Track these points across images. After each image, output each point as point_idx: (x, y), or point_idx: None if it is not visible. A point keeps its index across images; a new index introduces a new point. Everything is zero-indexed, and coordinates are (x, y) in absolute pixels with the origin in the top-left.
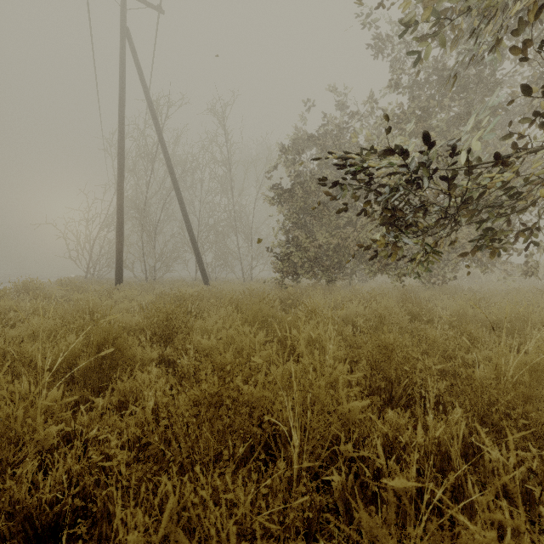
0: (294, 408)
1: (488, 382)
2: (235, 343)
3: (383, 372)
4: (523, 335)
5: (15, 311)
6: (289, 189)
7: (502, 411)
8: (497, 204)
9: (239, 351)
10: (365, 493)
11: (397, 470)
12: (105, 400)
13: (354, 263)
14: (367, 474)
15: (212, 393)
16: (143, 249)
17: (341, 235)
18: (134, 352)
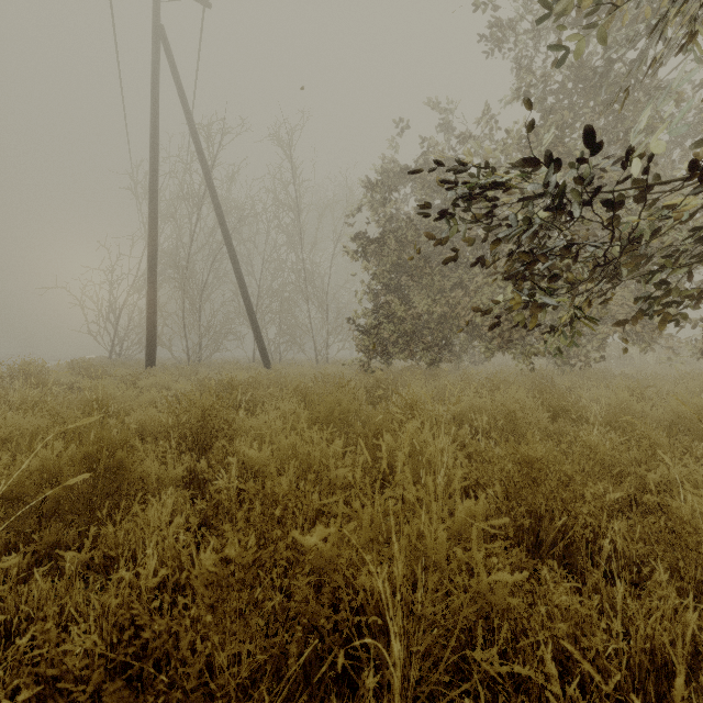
0: (392, 576)
1: None
2: (298, 456)
3: (527, 503)
4: None
5: None
6: (377, 238)
7: None
8: (677, 252)
9: (304, 467)
10: None
11: None
12: (75, 561)
13: (464, 338)
14: None
15: (244, 565)
16: (184, 321)
17: (447, 300)
18: (148, 468)
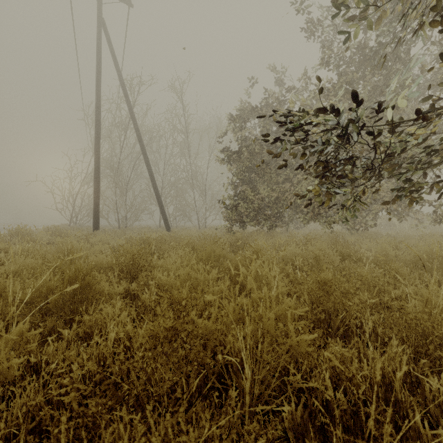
0: (245, 340)
1: (422, 316)
2: (191, 280)
3: (323, 306)
4: (441, 272)
5: (6, 252)
6: (237, 151)
7: (436, 342)
8: (416, 160)
9: (194, 286)
10: (314, 422)
11: (345, 401)
12: (70, 332)
13: (290, 212)
14: (315, 404)
15: (167, 328)
16: (116, 202)
17: (280, 189)
18: (103, 287)
